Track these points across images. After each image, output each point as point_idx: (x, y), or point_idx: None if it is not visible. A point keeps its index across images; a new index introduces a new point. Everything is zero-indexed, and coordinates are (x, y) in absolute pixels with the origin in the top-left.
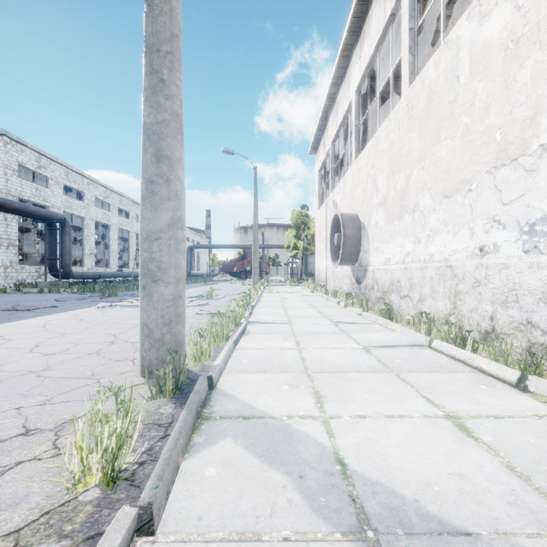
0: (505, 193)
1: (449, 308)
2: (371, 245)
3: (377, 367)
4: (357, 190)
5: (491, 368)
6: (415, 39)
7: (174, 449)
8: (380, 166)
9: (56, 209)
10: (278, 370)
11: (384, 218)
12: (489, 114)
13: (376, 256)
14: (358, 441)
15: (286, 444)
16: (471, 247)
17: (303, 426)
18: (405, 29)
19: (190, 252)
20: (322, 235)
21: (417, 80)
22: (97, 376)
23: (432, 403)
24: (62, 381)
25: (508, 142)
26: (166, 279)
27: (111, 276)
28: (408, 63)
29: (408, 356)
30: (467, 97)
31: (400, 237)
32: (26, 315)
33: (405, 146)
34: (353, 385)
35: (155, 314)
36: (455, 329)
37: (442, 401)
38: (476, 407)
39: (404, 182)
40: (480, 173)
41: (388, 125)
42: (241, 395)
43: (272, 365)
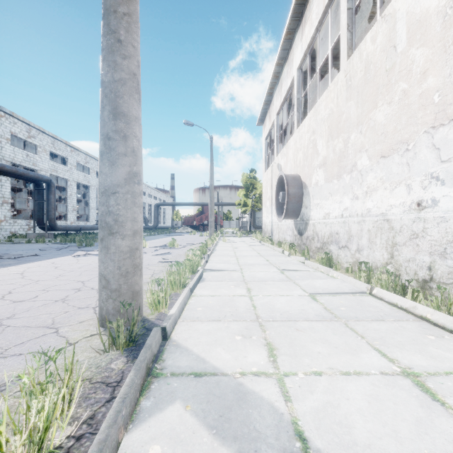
0: (444, 151)
1: (386, 257)
2: (312, 202)
3: (324, 315)
4: (299, 154)
5: (436, 318)
6: (353, 18)
7: (113, 427)
8: (320, 132)
9: (44, 172)
10: (230, 318)
11: (323, 178)
12: (427, 79)
13: (316, 211)
14: (317, 406)
15: (240, 409)
16: (408, 202)
17: (257, 386)
18: (343, 9)
19: (157, 208)
20: (268, 194)
21: (355, 54)
22: (56, 325)
23: (386, 357)
24: (22, 331)
25: (447, 103)
26: (122, 231)
27: (90, 229)
28: (346, 39)
29: (352, 304)
30: (404, 64)
31: (339, 194)
32: (9, 263)
33: (343, 113)
34: (304, 336)
35: (112, 265)
36: (394, 278)
37: (395, 354)
38: (431, 361)
39: (343, 145)
40: (418, 134)
41: (327, 96)
42: (194, 347)
43: (225, 313)
